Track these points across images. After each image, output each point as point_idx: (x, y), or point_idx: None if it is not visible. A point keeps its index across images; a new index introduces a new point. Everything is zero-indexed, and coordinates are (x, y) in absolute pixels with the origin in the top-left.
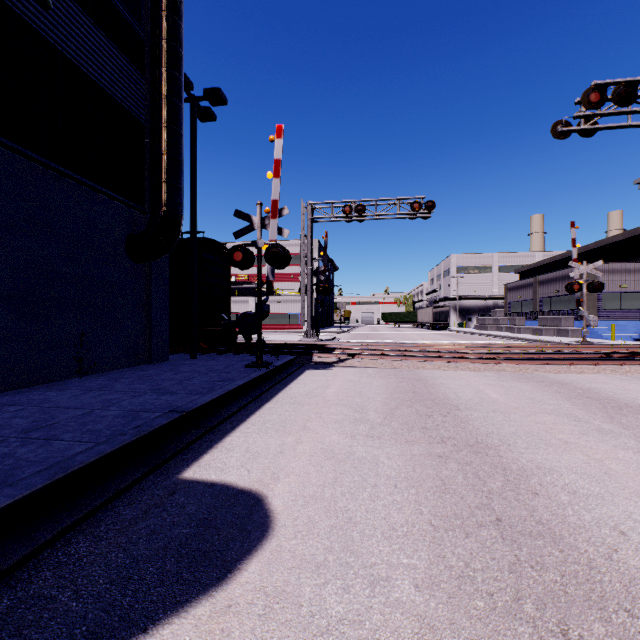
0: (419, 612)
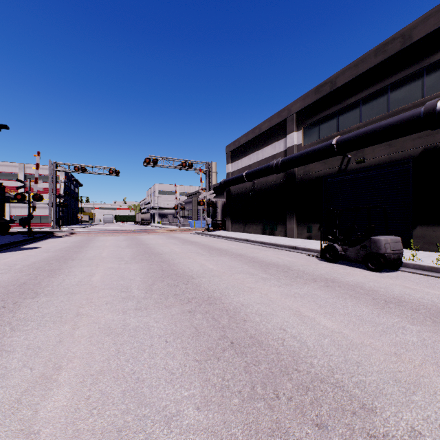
0: (61, 248)
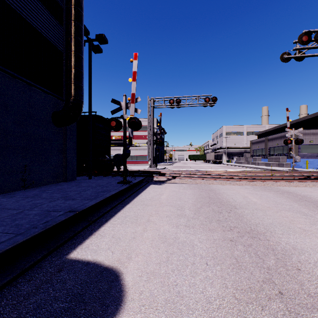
0: None
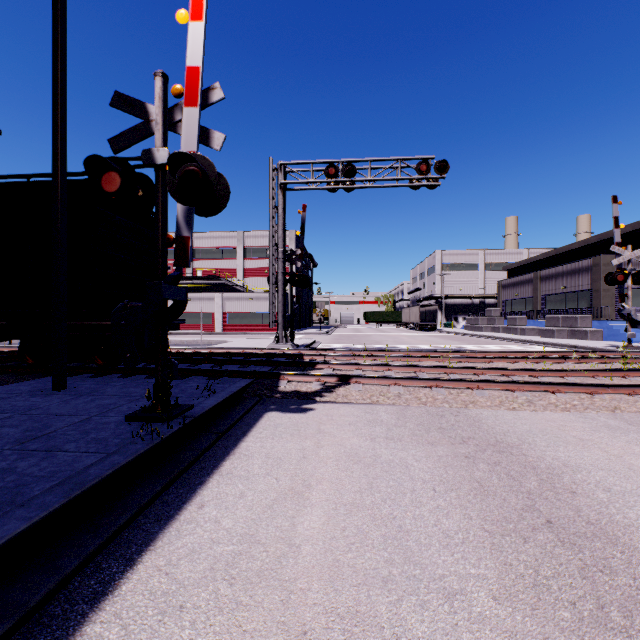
0: None
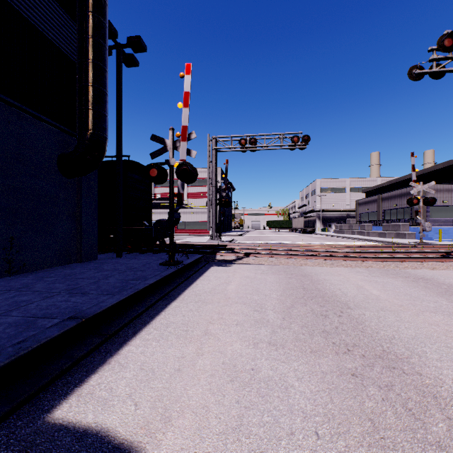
0: None
